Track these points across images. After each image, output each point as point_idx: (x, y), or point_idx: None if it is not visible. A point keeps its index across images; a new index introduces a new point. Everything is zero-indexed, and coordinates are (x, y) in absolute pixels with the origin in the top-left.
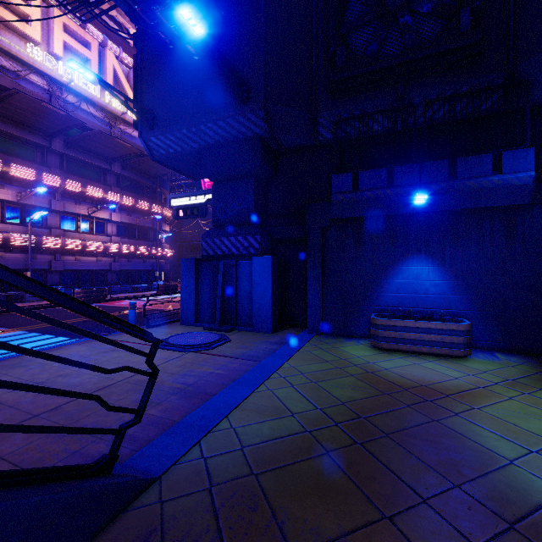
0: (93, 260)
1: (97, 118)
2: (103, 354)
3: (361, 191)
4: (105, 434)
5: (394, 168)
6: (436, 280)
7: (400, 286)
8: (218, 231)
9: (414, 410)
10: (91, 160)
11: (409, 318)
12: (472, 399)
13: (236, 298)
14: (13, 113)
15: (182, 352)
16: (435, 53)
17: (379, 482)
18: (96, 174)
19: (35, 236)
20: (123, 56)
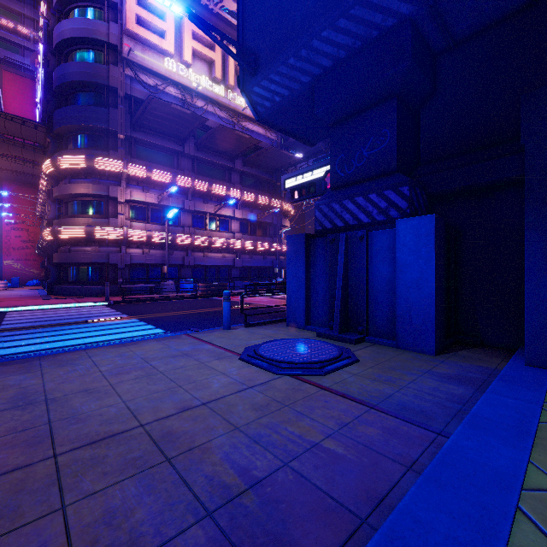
0: (218, 256)
1: (222, 118)
2: (169, 359)
3: None
4: None
5: None
6: None
7: None
8: (337, 193)
9: None
10: (217, 160)
11: None
12: None
13: (367, 290)
14: (154, 124)
15: (272, 374)
16: None
17: None
18: (222, 174)
19: (171, 234)
20: None
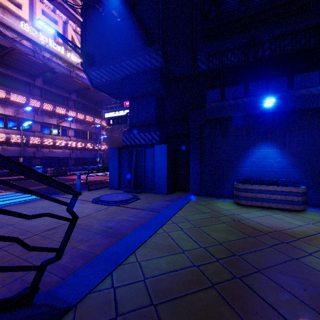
0: (60, 151)
1: (62, 66)
2: (57, 206)
3: (226, 100)
4: (25, 270)
5: (249, 84)
6: (279, 159)
7: (253, 163)
8: (132, 130)
9: (276, 250)
10: (59, 91)
11: (260, 184)
12: (319, 242)
13: (144, 172)
14: (12, 63)
15: (108, 206)
16: (278, 5)
17: (262, 316)
18: (62, 100)
19: (25, 136)
20: (77, 29)
